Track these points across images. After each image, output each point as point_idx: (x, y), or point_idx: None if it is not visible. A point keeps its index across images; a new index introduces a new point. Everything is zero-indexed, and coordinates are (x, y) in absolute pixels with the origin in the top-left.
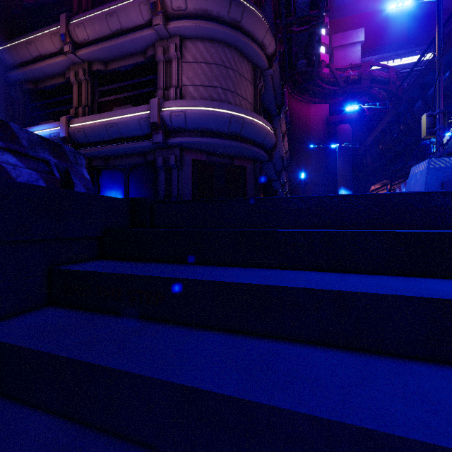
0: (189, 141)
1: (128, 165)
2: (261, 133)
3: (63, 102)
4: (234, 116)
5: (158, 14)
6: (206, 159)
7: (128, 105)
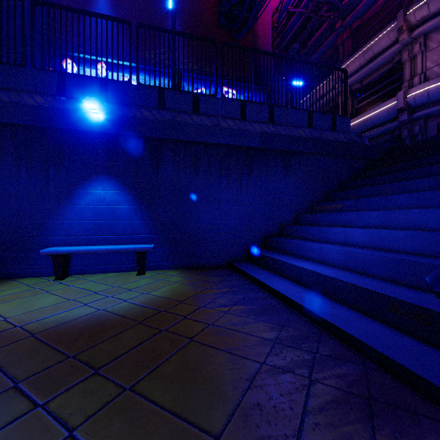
0: (432, 110)
1: (378, 143)
2: None
3: None
4: None
5: (403, 32)
6: None
7: (378, 103)
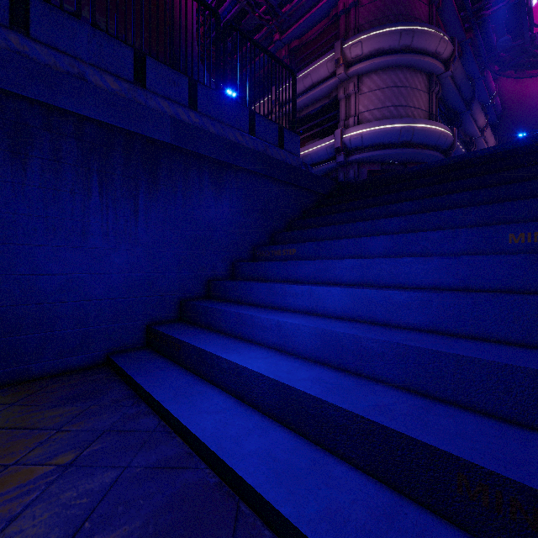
0: (365, 156)
1: None
2: (433, 136)
3: None
4: (404, 127)
5: (340, 66)
6: (380, 169)
7: (316, 139)
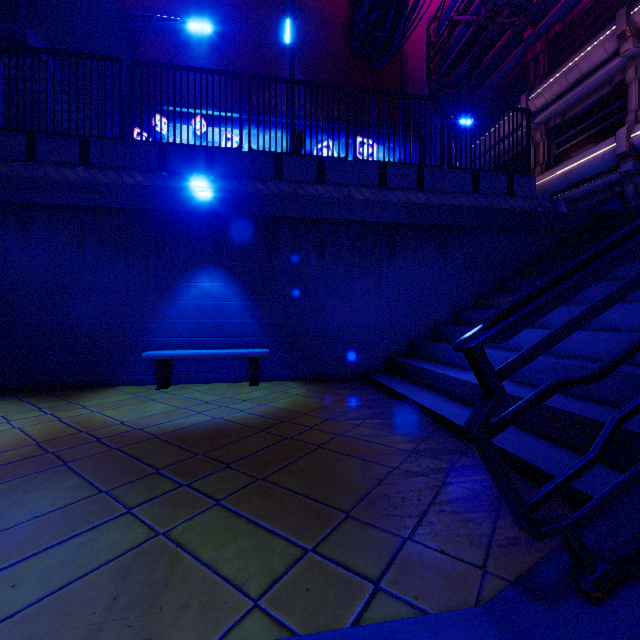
0: None
1: (589, 205)
2: None
3: (519, 169)
4: None
5: (626, 40)
6: None
7: (588, 145)
